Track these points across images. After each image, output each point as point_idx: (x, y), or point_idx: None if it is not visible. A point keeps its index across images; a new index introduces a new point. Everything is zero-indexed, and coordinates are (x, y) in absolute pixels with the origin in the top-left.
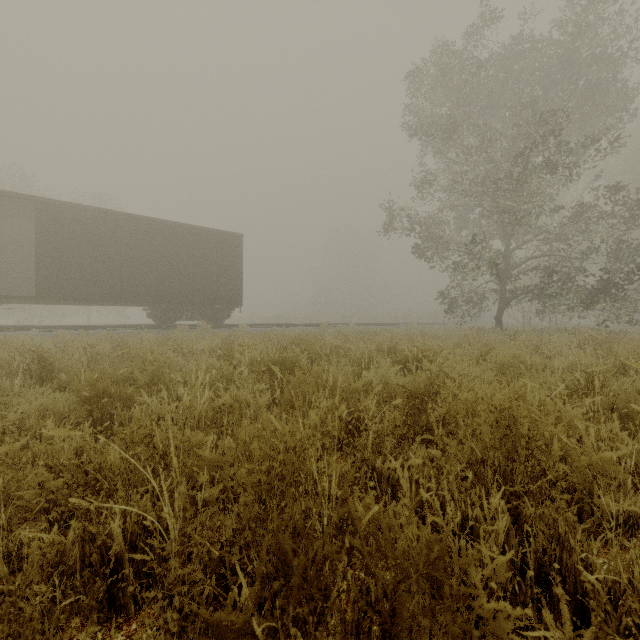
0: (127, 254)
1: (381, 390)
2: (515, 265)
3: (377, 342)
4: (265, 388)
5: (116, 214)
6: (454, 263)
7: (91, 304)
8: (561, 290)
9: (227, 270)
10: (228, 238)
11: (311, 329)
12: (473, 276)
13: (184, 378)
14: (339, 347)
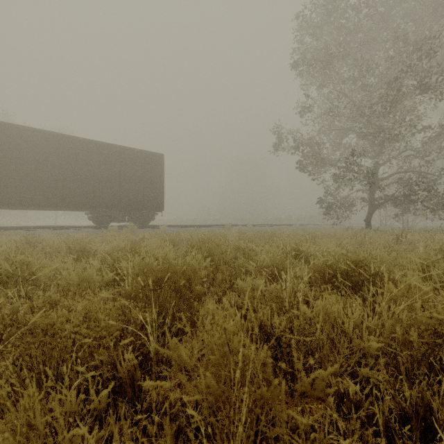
0: (68, 168)
1: (323, 336)
2: (382, 177)
3: (279, 243)
4: (135, 331)
5: (58, 135)
6: (335, 175)
7: (39, 209)
8: (426, 197)
9: (151, 182)
10: (152, 157)
11: (218, 229)
12: (351, 185)
13: (31, 304)
14: (244, 250)
